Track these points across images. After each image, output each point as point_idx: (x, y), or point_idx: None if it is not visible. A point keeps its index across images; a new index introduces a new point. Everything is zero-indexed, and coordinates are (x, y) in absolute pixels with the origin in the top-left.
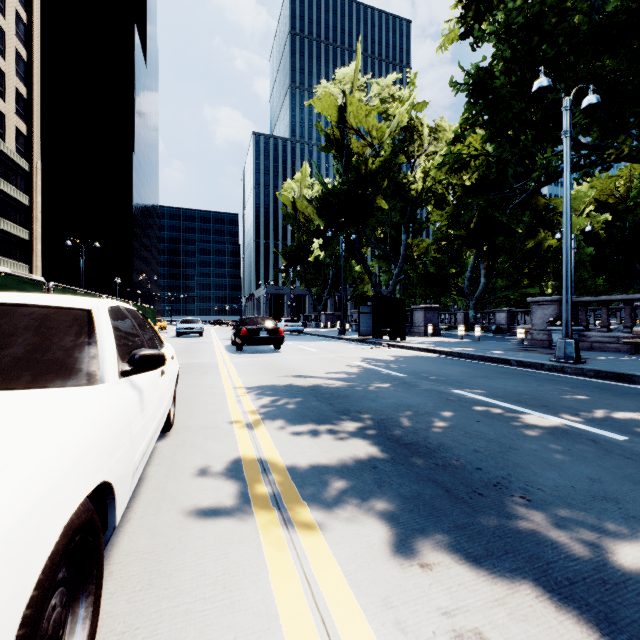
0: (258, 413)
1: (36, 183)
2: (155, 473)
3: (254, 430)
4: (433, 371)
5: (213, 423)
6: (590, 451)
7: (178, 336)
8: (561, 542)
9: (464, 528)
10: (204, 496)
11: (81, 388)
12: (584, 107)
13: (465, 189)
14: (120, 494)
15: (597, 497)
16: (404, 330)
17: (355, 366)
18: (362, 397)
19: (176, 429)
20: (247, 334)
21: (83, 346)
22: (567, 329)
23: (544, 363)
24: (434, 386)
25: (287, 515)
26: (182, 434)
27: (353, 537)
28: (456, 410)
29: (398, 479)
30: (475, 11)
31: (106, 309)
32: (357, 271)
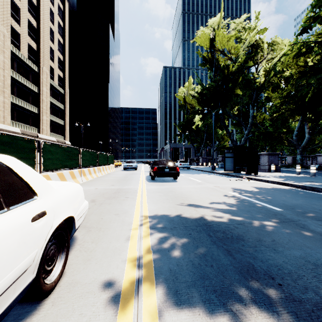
0: (153, 262)
1: (66, 99)
2: None
3: (142, 310)
4: (304, 205)
5: (102, 279)
6: None
7: (124, 169)
8: None
9: None
10: None
11: None
12: None
13: (301, 73)
14: None
15: None
16: (257, 168)
17: (231, 196)
18: (258, 241)
19: (59, 289)
20: (157, 170)
21: None
22: None
23: None
24: None
25: None
26: (57, 305)
27: None
28: None
29: None
30: None
31: None
32: (220, 134)
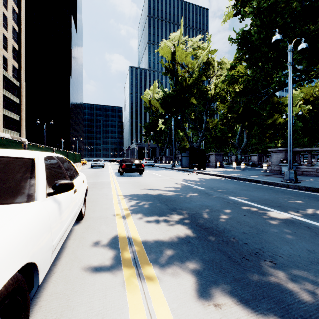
0: (129, 210)
1: (23, 92)
2: (72, 244)
3: (126, 219)
4: (220, 187)
5: (105, 215)
6: (306, 233)
7: (92, 168)
8: (295, 291)
9: (239, 281)
10: (96, 258)
11: (21, 204)
12: (299, 50)
13: (236, 93)
14: (42, 266)
15: (313, 262)
16: (205, 165)
17: (180, 184)
18: (183, 201)
19: (85, 218)
20: (125, 167)
21: (27, 179)
22: (290, 165)
23: (278, 183)
24: (220, 195)
25: (140, 271)
26: (88, 221)
27: (176, 285)
28: (232, 209)
29: (202, 249)
30: (241, 2)
31: (43, 158)
32: (181, 135)
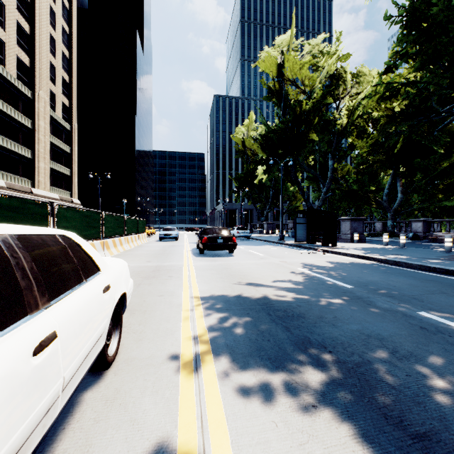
0: (209, 339)
1: (74, 138)
2: None
3: (202, 374)
4: (379, 282)
5: (159, 355)
6: None
7: (160, 240)
8: None
9: None
10: None
11: None
12: None
13: (389, 118)
14: None
15: None
16: (335, 238)
17: (300, 273)
18: (319, 318)
19: (118, 363)
20: (207, 241)
21: None
22: None
23: None
24: (392, 304)
25: None
26: (120, 375)
27: None
28: (447, 351)
29: None
30: None
31: None
32: (291, 191)
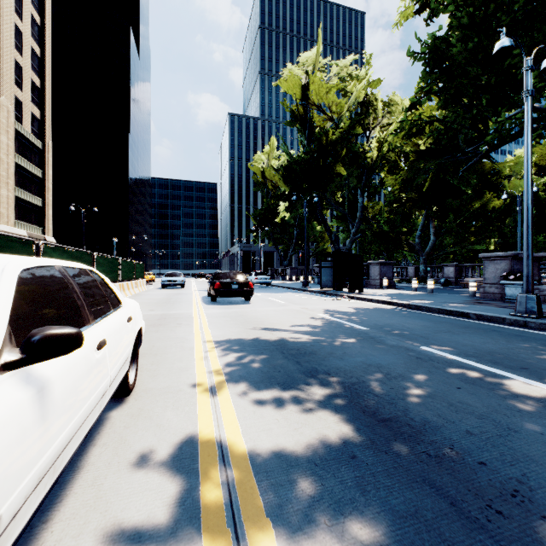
0: (223, 373)
1: (48, 159)
2: (97, 459)
3: (217, 396)
4: (395, 324)
5: (176, 385)
6: None
7: (163, 287)
8: None
9: None
10: (144, 502)
11: None
12: (544, 67)
13: (418, 155)
14: None
15: None
16: (362, 283)
17: (319, 318)
18: (329, 354)
19: (136, 392)
20: (220, 287)
21: None
22: (528, 284)
23: (505, 317)
24: (400, 342)
25: (245, 545)
26: (141, 400)
27: None
28: (430, 372)
29: (385, 479)
30: None
31: (18, 271)
32: (318, 231)
